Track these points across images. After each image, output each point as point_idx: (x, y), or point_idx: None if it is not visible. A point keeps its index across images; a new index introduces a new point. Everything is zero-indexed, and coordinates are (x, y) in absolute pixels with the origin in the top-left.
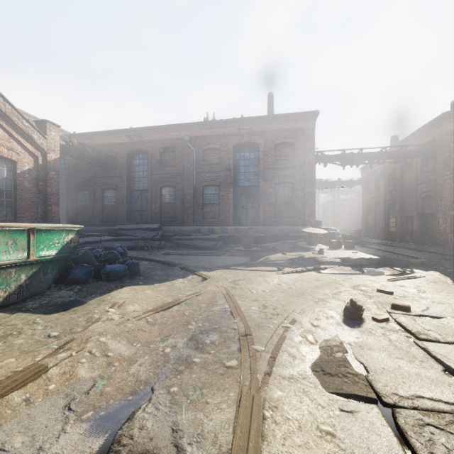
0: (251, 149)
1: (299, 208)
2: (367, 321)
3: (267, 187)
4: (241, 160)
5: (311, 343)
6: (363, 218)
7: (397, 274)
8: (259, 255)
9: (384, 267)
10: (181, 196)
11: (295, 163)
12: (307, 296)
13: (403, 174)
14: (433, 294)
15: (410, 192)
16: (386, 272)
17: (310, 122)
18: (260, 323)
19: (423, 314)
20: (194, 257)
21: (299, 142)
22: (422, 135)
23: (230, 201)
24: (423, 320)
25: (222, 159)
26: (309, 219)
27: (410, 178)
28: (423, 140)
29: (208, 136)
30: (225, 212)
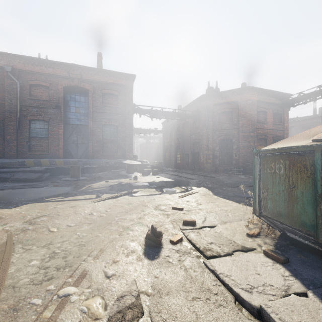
0: (81, 93)
1: (121, 146)
2: (165, 246)
3: (96, 127)
4: (72, 101)
5: (96, 318)
6: (163, 155)
7: (183, 191)
8: (83, 184)
9: (176, 187)
10: (0, 127)
11: (118, 111)
12: (113, 227)
13: (184, 128)
14: (205, 205)
15: (187, 139)
16: (177, 190)
17: (129, 82)
18: (24, 298)
19: (204, 226)
20: (6, 191)
21: (122, 95)
22: (193, 106)
23: (60, 136)
24: (205, 232)
25: (51, 97)
26: (129, 154)
27: (187, 131)
28: (193, 109)
29: (35, 72)
30: (55, 146)
